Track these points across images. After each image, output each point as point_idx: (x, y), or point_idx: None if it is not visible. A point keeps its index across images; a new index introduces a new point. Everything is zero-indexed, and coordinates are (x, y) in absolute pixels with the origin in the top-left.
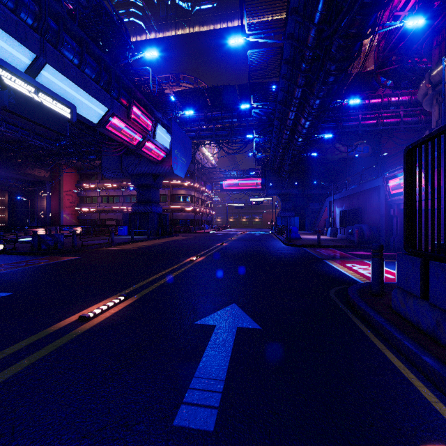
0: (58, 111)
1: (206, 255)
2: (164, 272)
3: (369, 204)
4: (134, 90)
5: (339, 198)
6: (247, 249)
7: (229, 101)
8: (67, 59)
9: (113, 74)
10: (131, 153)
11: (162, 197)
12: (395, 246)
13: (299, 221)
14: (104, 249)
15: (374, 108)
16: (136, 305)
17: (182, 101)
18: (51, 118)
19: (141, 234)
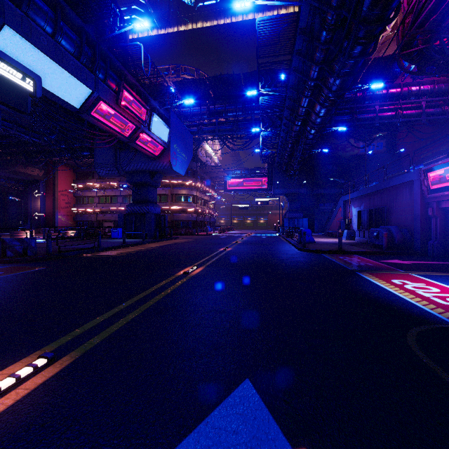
0: (14, 81)
1: (206, 264)
2: (144, 293)
3: (397, 203)
4: (124, 72)
5: (357, 196)
6: (255, 255)
7: (233, 92)
8: (37, 25)
9: (98, 50)
10: (126, 148)
11: (162, 197)
12: (434, 252)
13: (308, 222)
14: (85, 256)
15: (392, 98)
16: (58, 384)
17: (183, 93)
18: (2, 87)
19: (137, 237)
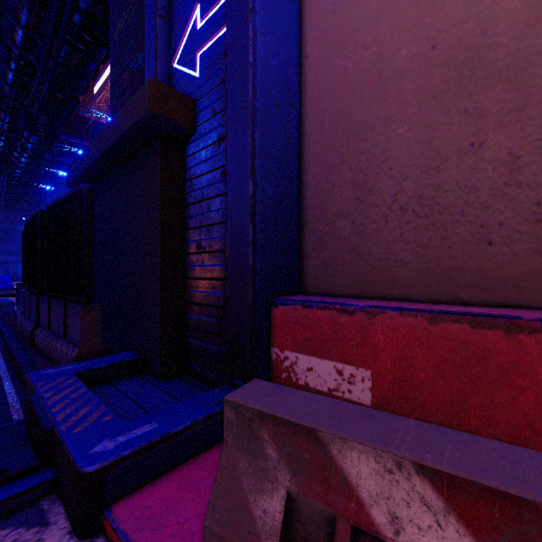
0: None
1: None
2: None
3: None
4: None
5: None
6: None
7: None
8: None
9: None
10: None
11: None
12: None
13: None
14: None
15: None
16: None
17: None
18: None
19: None
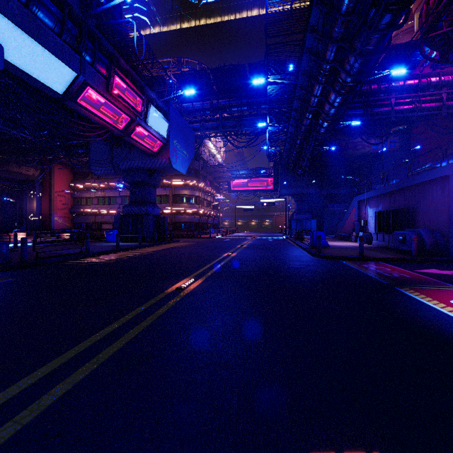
0: None
1: (206, 275)
2: (114, 325)
3: (425, 202)
4: (116, 56)
5: (374, 196)
6: (264, 263)
7: (238, 85)
8: None
9: (85, 28)
10: (122, 144)
11: (163, 198)
12: None
13: (316, 224)
14: (67, 263)
15: (410, 90)
16: None
17: (184, 86)
18: None
19: (134, 240)
